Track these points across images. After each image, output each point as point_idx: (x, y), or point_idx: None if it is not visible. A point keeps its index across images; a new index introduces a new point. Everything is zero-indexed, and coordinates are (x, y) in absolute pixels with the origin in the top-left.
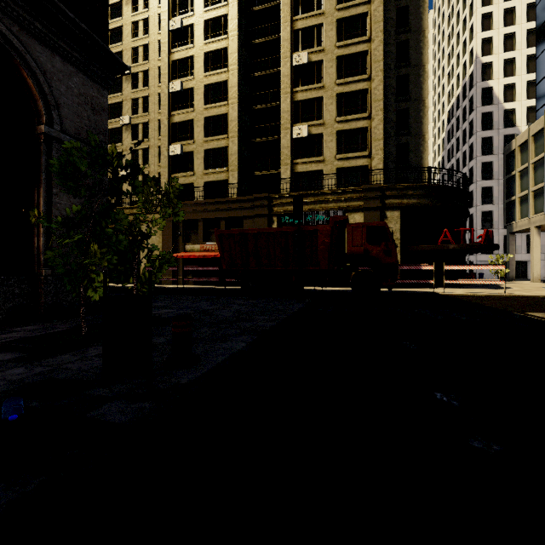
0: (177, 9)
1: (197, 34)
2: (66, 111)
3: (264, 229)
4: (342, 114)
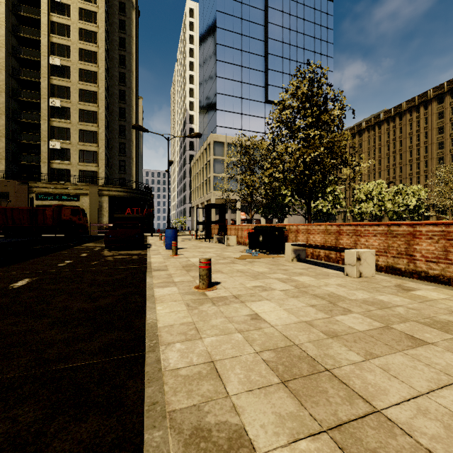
0: None
1: None
2: None
3: (17, 207)
4: (83, 141)
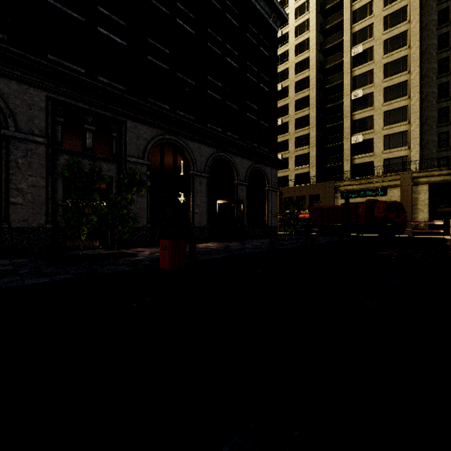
0: (279, 79)
1: (291, 91)
2: (270, 181)
3: (331, 206)
4: (388, 124)
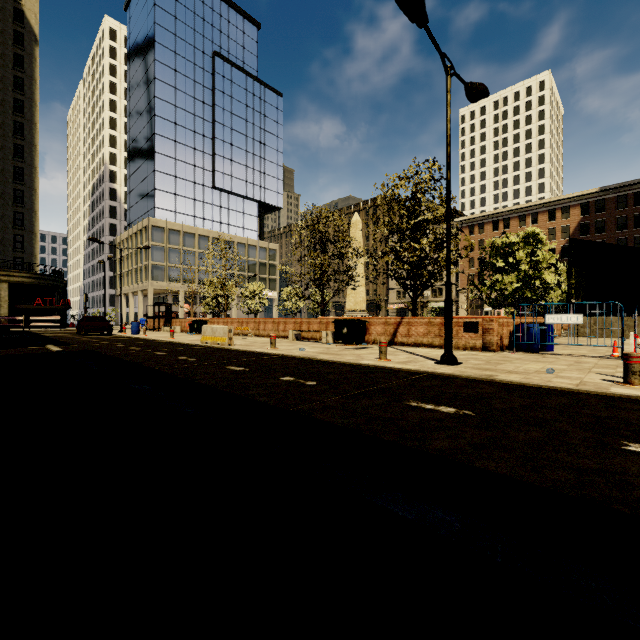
0: None
1: None
2: None
3: None
4: None
